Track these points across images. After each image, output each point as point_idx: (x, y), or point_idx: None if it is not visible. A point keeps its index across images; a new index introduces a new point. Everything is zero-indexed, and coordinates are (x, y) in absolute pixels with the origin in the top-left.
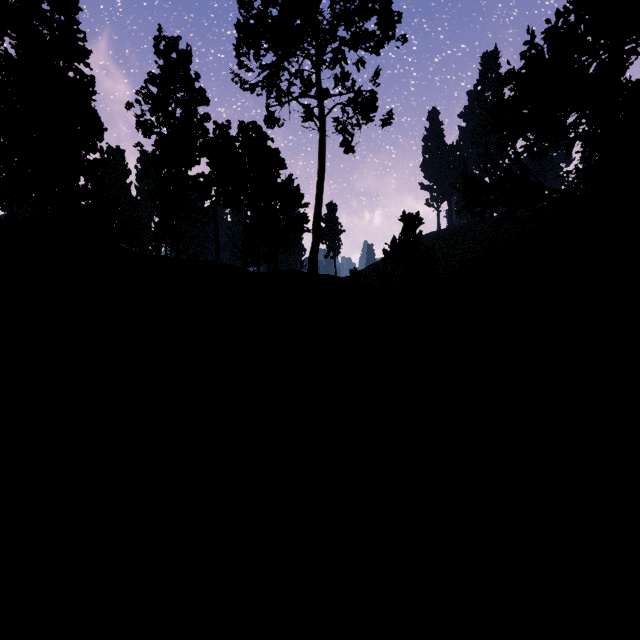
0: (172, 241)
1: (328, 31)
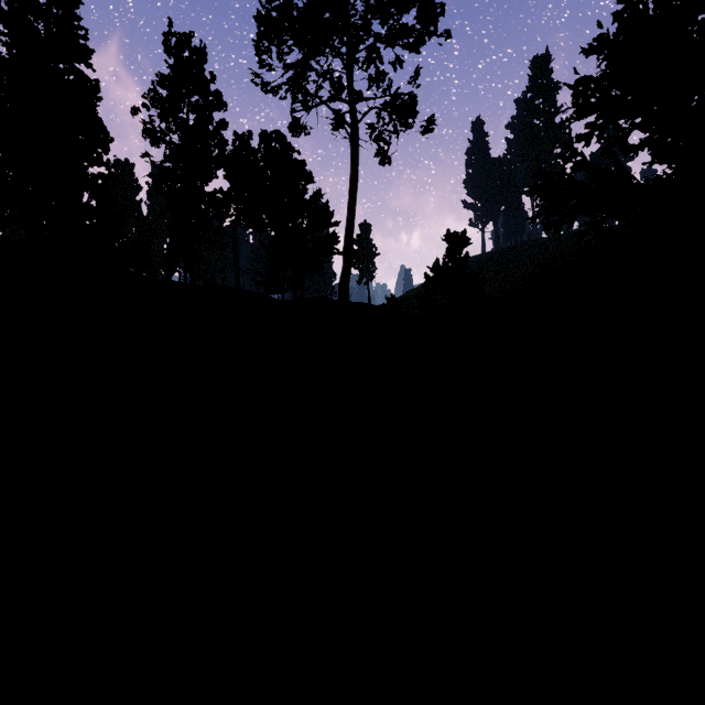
0: (186, 265)
1: (361, 25)
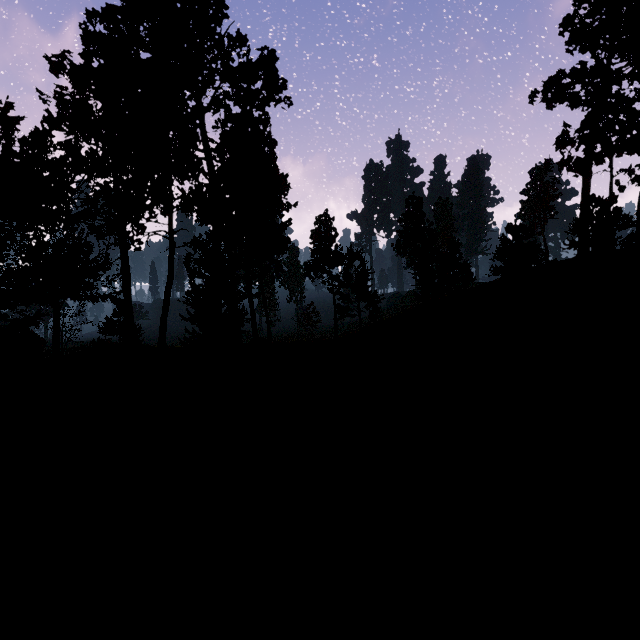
0: None
1: None
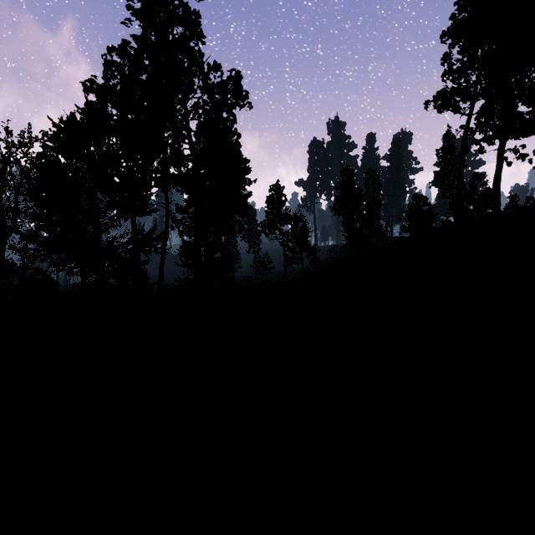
0: None
1: None
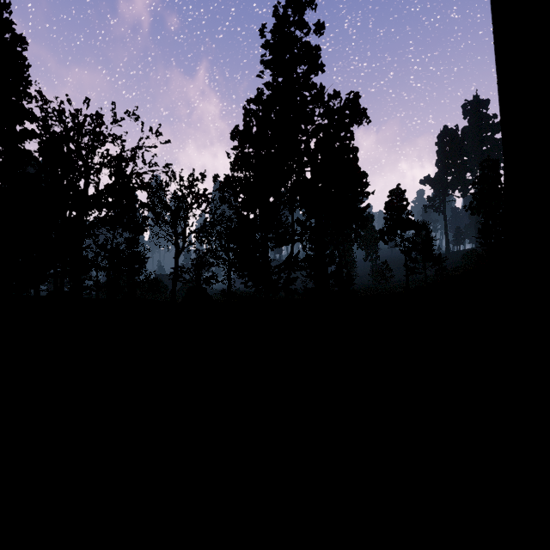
0: None
1: None
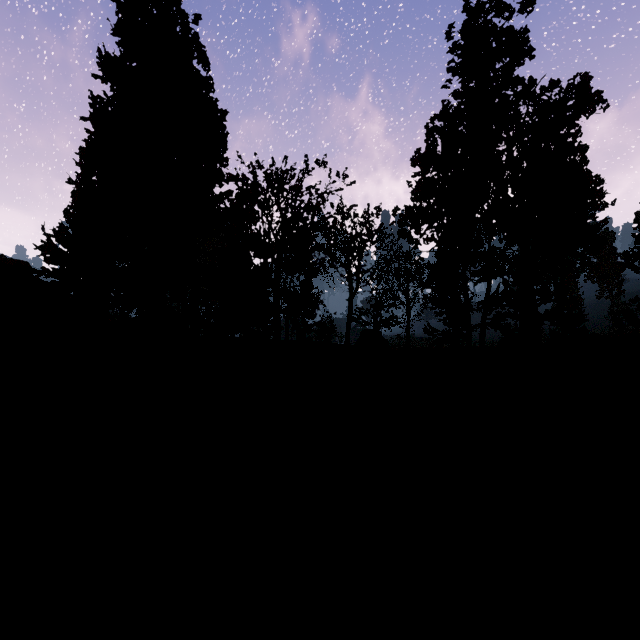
0: None
1: None
